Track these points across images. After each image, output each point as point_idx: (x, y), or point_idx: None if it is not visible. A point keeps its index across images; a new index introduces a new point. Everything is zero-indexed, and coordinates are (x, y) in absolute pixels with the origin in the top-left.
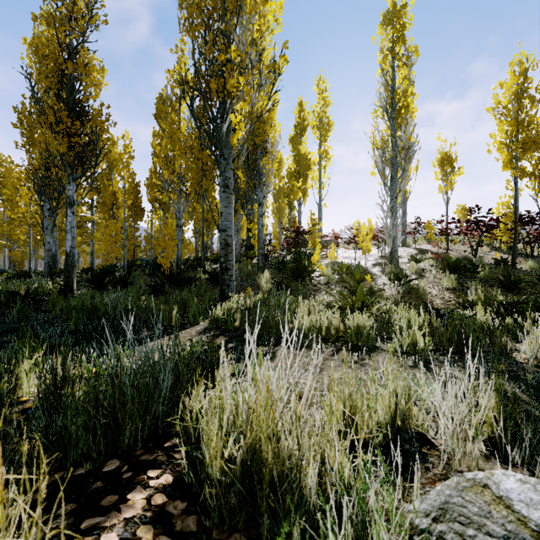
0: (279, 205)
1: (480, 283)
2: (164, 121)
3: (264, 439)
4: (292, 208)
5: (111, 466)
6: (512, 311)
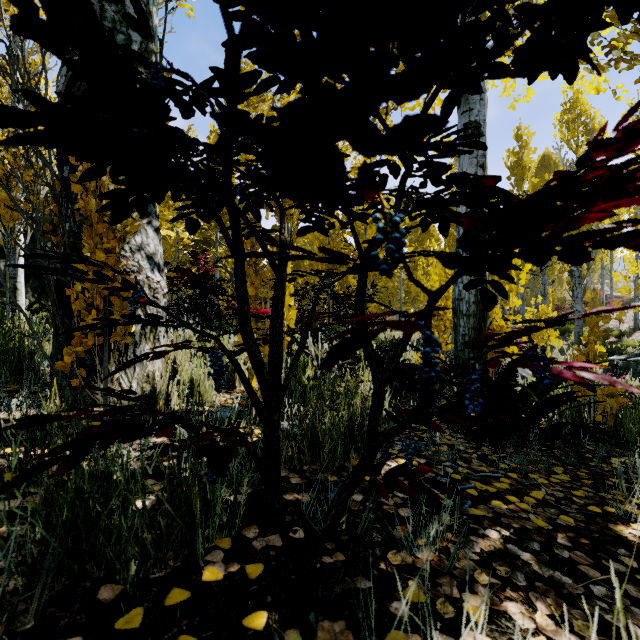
0: None
1: None
2: None
3: None
4: None
5: None
6: None
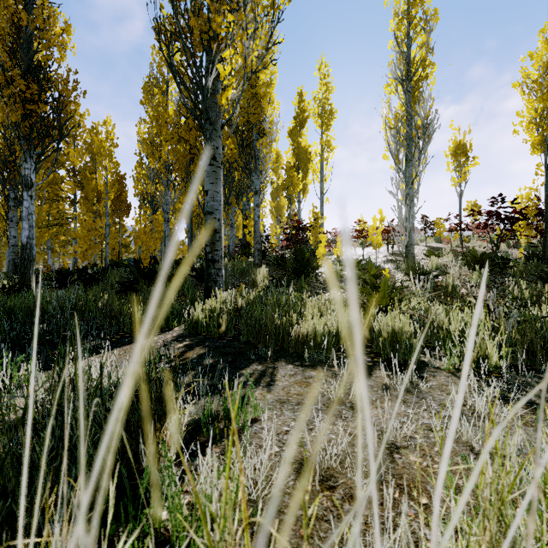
0: (277, 204)
1: (519, 278)
2: (149, 102)
3: None
4: (292, 202)
5: None
6: None
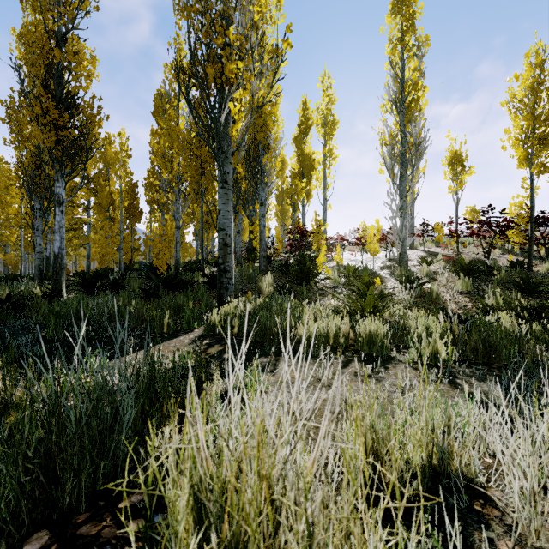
0: (282, 207)
1: (497, 286)
2: (162, 117)
3: (252, 533)
4: (295, 209)
5: (34, 544)
6: (538, 317)
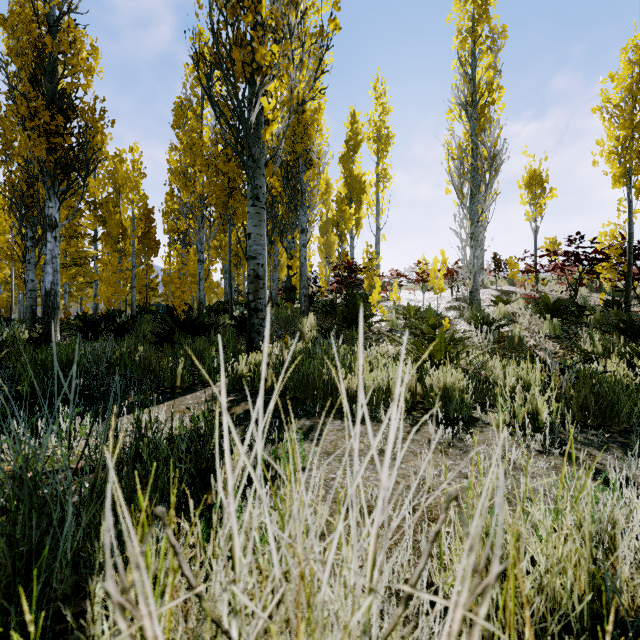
0: (327, 240)
1: (594, 329)
2: (182, 128)
3: None
4: (343, 240)
5: None
6: None
